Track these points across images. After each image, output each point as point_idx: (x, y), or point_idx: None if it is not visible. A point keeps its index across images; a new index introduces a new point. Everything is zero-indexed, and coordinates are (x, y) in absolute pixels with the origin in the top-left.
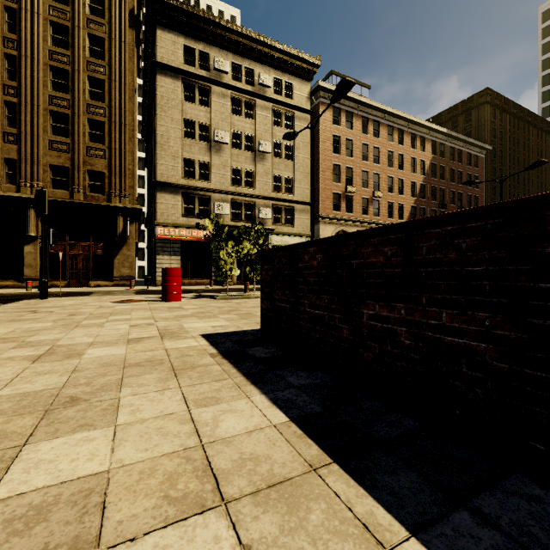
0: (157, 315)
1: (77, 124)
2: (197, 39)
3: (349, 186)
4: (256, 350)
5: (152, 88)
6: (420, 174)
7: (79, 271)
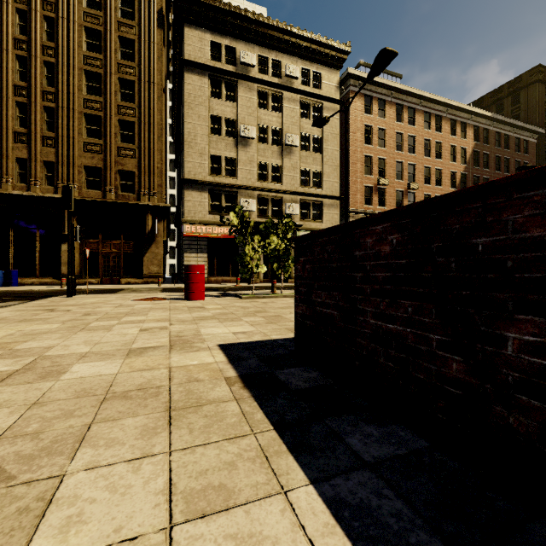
0: (174, 317)
1: (109, 125)
2: (223, 34)
3: (381, 179)
4: (290, 373)
5: (180, 87)
6: (461, 163)
7: (111, 268)
